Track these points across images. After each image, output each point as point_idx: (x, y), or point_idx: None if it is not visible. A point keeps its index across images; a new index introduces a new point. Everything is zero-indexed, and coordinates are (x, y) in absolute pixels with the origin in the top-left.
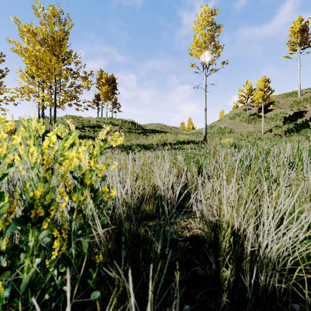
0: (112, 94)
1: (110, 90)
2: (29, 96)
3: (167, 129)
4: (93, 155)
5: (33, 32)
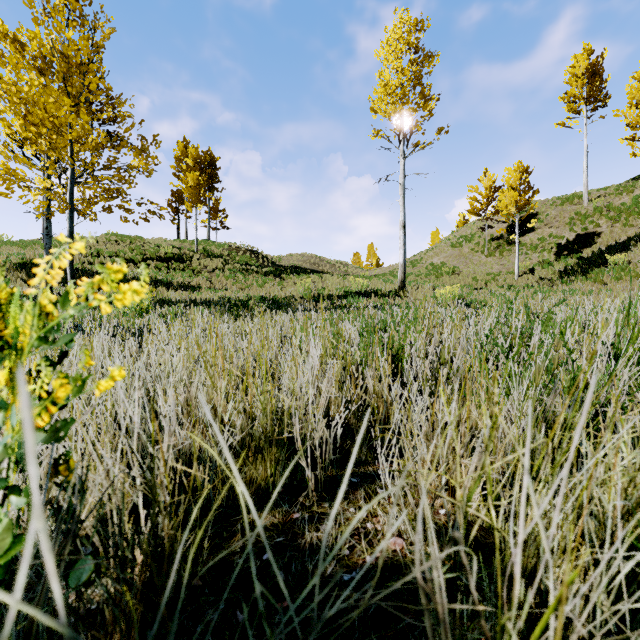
0: (210, 190)
1: (203, 181)
2: (9, 188)
3: (325, 267)
4: (7, 349)
5: (16, 39)
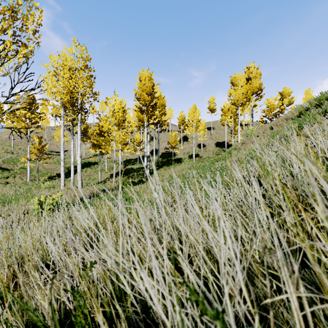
0: None
1: None
2: None
3: None
4: None
5: None
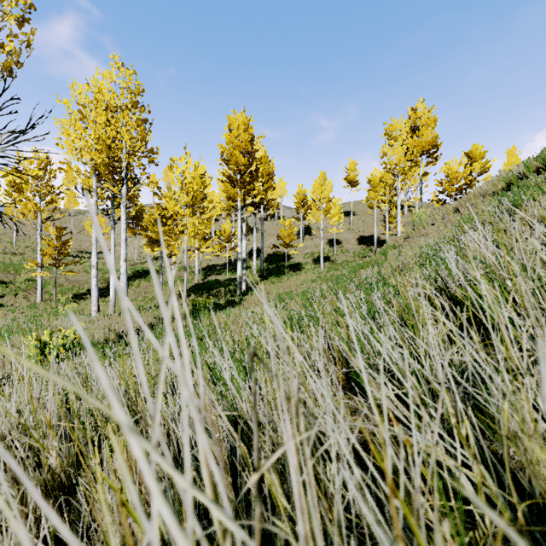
0: None
1: None
2: None
3: None
4: None
5: None
